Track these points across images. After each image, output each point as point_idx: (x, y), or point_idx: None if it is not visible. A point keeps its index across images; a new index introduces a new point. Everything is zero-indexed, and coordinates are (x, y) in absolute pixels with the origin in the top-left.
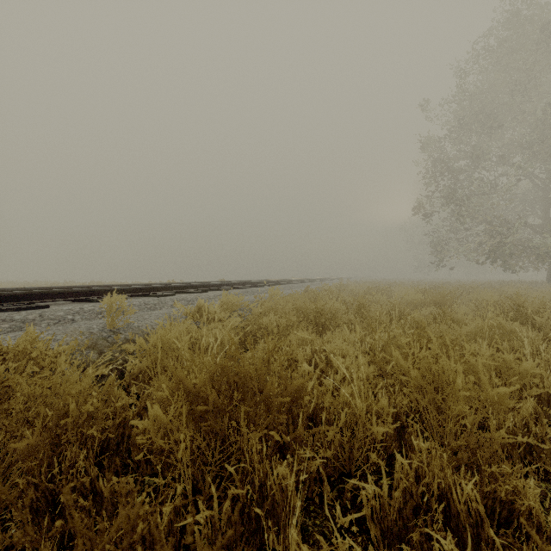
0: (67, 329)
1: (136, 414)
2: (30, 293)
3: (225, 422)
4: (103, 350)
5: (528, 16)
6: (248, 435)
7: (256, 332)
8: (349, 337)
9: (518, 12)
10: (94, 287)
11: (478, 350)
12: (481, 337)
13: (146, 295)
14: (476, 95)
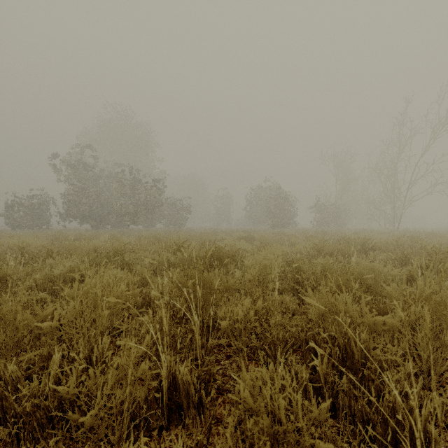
0: None
1: None
2: None
3: None
4: None
5: None
6: None
7: None
8: None
9: None
10: None
11: None
12: None
13: None
14: None
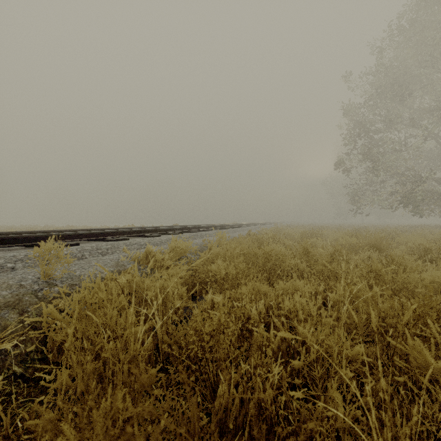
0: None
1: (23, 431)
2: None
3: None
4: (27, 309)
5: (436, 0)
6: None
7: (205, 279)
8: (304, 288)
9: None
10: (55, 231)
11: None
12: None
13: (101, 240)
14: (390, 69)
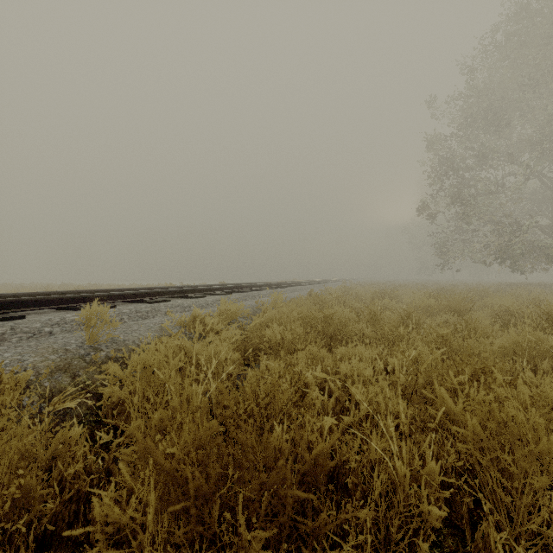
0: (39, 345)
1: (103, 469)
2: (5, 301)
3: (214, 514)
4: (78, 373)
5: (538, 10)
6: (248, 535)
7: (258, 345)
8: (365, 354)
9: (528, 5)
10: (83, 292)
11: (536, 381)
12: (515, 353)
13: (139, 301)
14: (484, 92)
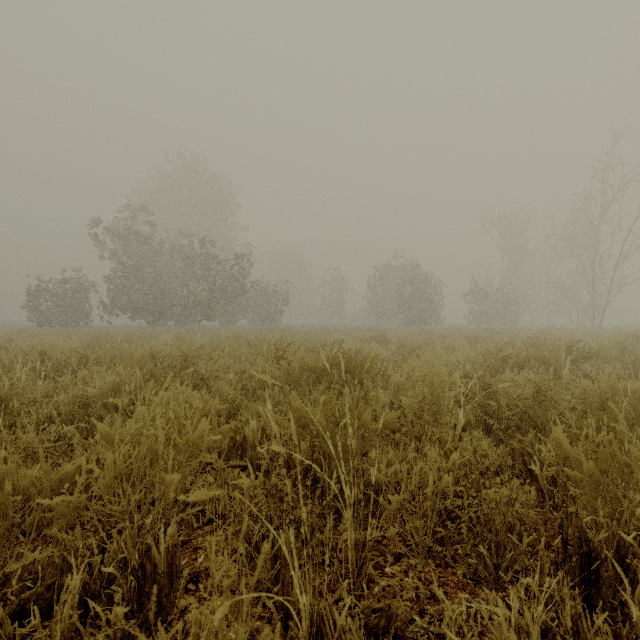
0: None
1: None
2: None
3: None
4: None
5: None
6: None
7: None
8: None
9: None
10: None
11: None
12: None
13: None
14: None
